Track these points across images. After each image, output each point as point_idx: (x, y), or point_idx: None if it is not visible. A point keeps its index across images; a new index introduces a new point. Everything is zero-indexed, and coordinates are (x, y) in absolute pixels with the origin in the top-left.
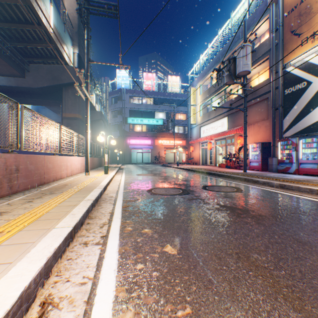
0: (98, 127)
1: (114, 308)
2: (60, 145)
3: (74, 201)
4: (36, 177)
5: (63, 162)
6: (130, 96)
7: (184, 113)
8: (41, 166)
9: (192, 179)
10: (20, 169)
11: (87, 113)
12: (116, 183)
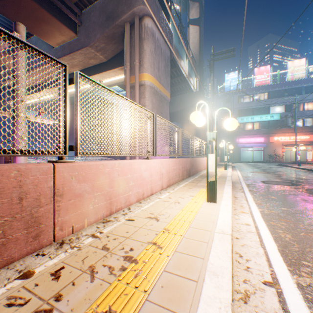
0: (209, 130)
1: (253, 200)
2: (201, 151)
3: (222, 180)
4: (195, 169)
5: (201, 161)
6: (239, 96)
7: (312, 100)
8: (196, 163)
9: (309, 178)
10: (193, 165)
11: (212, 128)
12: (235, 176)
